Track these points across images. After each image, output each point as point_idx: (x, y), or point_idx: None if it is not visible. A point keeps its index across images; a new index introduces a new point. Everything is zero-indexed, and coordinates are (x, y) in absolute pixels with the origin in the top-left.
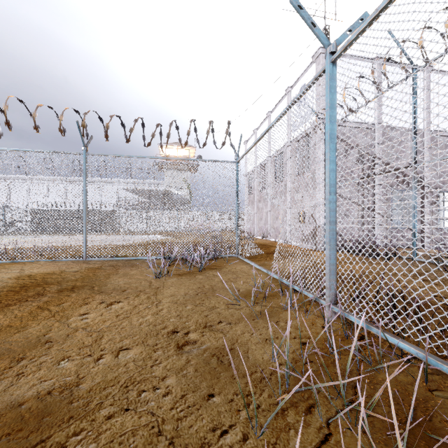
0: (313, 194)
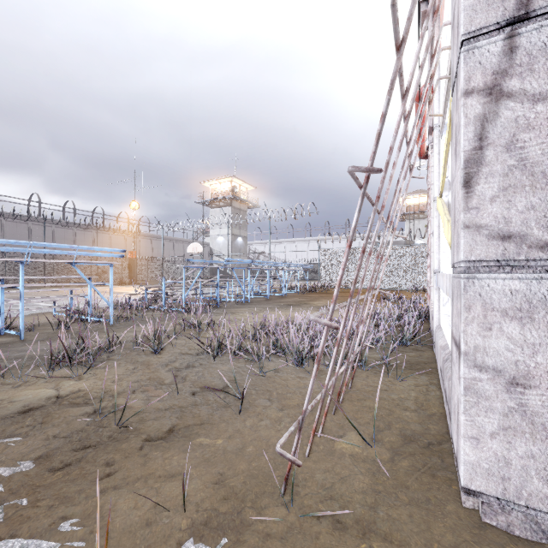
0: None
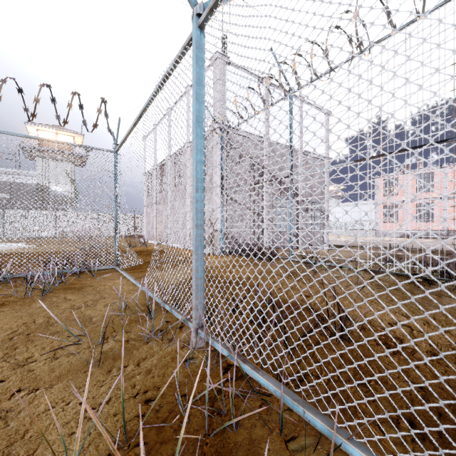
0: (211, 198)
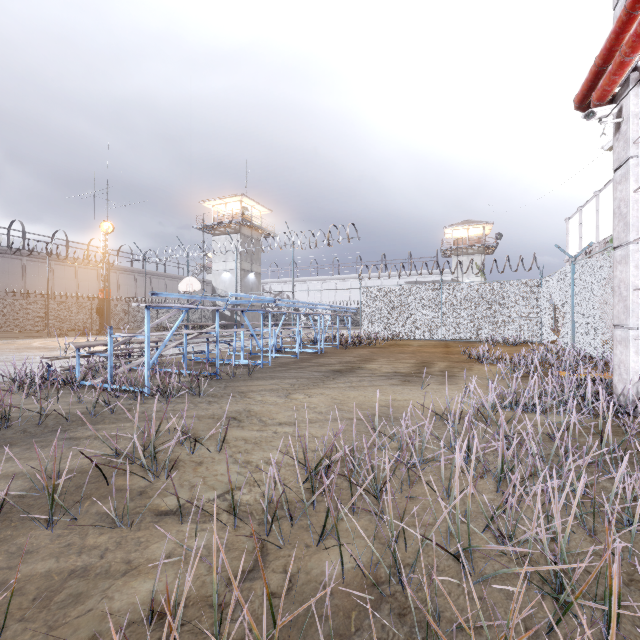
0: None
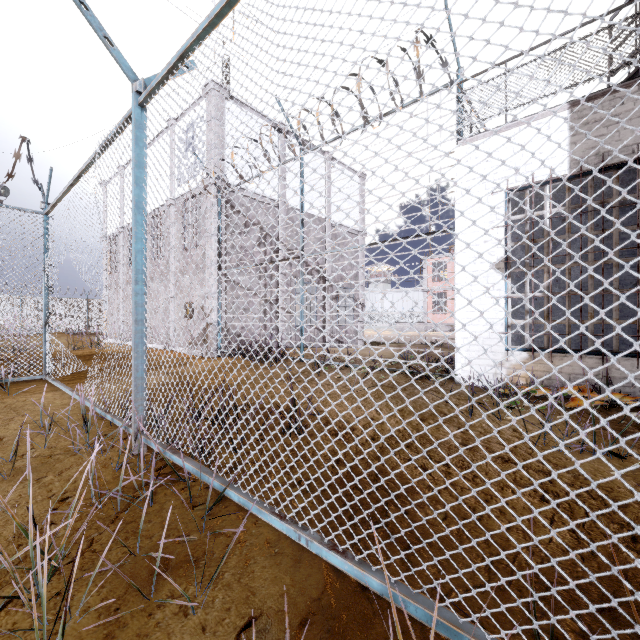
0: (204, 279)
